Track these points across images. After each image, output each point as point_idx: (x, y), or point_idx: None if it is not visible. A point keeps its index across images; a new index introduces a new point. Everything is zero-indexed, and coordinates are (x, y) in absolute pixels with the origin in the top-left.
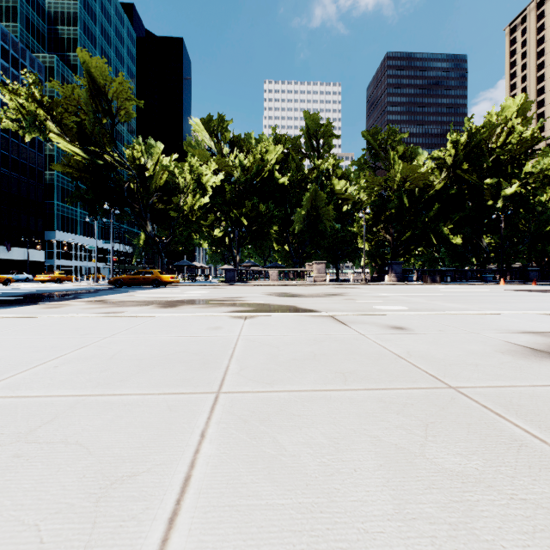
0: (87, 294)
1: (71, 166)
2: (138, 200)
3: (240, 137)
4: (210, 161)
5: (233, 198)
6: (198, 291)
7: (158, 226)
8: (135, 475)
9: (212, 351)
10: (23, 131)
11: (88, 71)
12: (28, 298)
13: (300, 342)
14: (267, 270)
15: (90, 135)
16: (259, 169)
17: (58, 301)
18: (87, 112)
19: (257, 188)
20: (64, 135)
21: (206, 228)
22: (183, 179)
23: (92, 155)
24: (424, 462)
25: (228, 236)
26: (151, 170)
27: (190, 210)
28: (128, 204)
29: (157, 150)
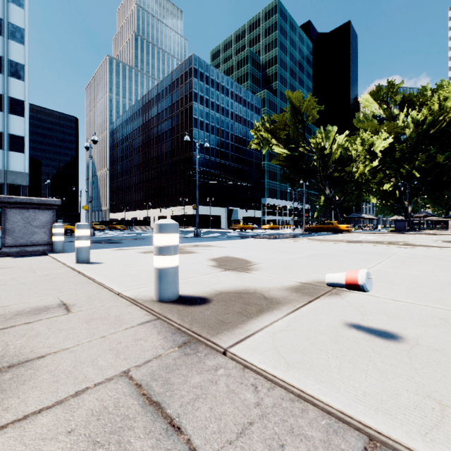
0: (298, 235)
1: (281, 160)
2: (319, 173)
3: (411, 96)
4: (379, 128)
5: (403, 155)
6: (370, 237)
7: (333, 189)
8: (370, 260)
9: (385, 253)
10: (260, 147)
11: (291, 101)
12: (275, 236)
13: (434, 255)
14: (445, 220)
15: (291, 138)
16: (435, 120)
17: (290, 238)
18: (291, 126)
19: (433, 138)
20: (279, 144)
21: (374, 184)
22: (355, 152)
23: (292, 150)
24: (447, 267)
25: (397, 190)
26: (328, 149)
27: (360, 174)
28: (313, 177)
29: (332, 133)
